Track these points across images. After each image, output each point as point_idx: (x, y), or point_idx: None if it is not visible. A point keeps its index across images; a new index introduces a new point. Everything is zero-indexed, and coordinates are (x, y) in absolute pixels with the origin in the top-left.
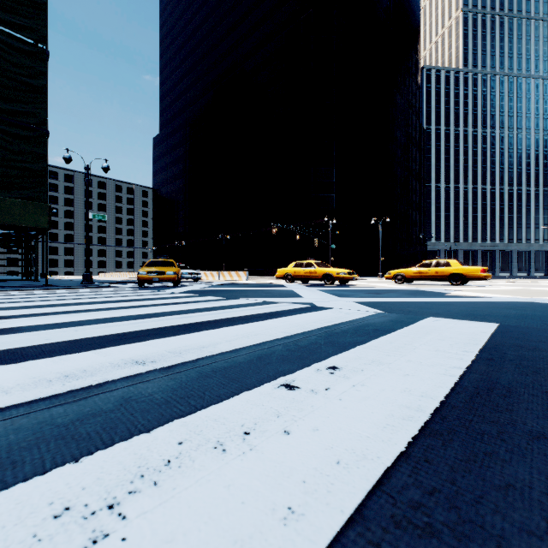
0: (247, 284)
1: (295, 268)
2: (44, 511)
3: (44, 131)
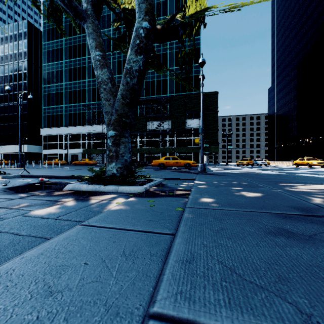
0: (275, 166)
1: (298, 160)
2: (214, 169)
3: (217, 129)
